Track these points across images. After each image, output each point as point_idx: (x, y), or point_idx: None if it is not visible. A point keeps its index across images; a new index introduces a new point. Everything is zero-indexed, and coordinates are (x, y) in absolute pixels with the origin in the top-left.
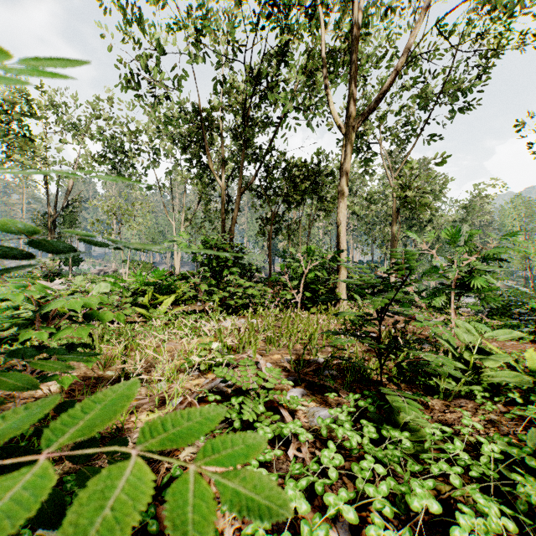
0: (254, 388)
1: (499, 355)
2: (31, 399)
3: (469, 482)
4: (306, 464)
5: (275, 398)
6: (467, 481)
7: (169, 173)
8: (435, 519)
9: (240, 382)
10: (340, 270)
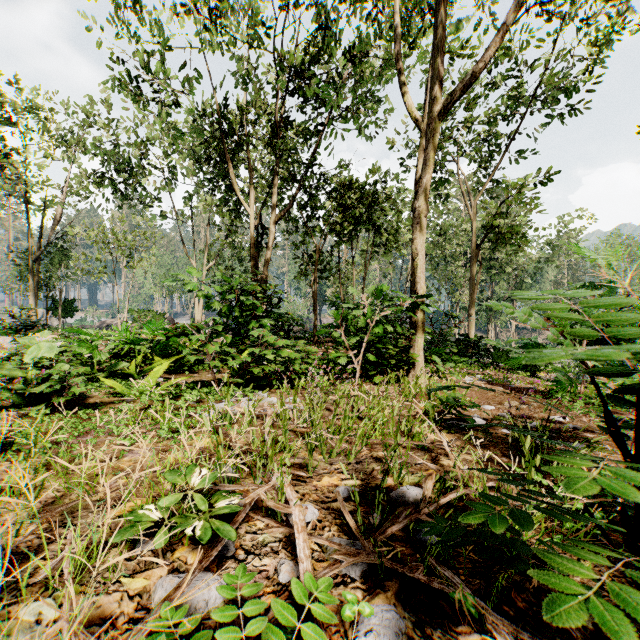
0: None
1: None
2: None
3: None
4: None
5: None
6: None
7: (188, 199)
8: None
9: None
10: (416, 321)
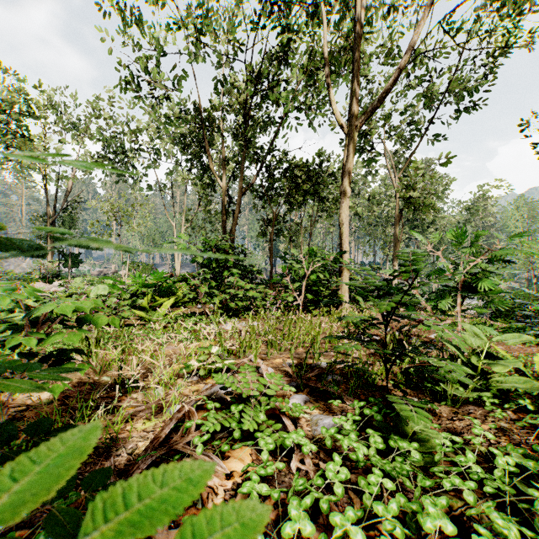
0: (255, 395)
1: (509, 360)
2: (23, 407)
3: (482, 497)
4: (309, 477)
5: (276, 405)
6: (480, 496)
7: (169, 174)
8: (447, 538)
9: (241, 389)
10: (342, 271)
